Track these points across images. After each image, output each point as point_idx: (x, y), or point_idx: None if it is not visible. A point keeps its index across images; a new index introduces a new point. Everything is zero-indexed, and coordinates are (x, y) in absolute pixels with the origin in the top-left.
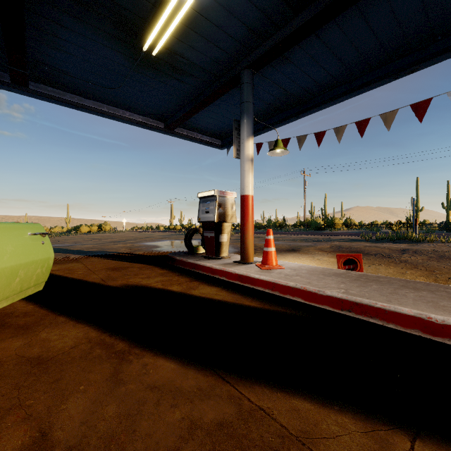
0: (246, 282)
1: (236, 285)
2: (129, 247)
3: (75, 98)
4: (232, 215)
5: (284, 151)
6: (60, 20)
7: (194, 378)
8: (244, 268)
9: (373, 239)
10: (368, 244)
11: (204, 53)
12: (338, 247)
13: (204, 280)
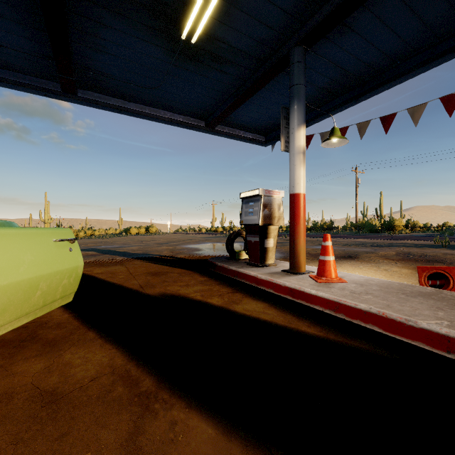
0: (300, 297)
1: (286, 301)
2: (171, 250)
3: (118, 102)
4: (279, 217)
5: (342, 140)
6: (100, 17)
7: None
8: (295, 280)
9: (451, 244)
10: (448, 252)
11: (248, 34)
12: (407, 254)
13: (247, 291)
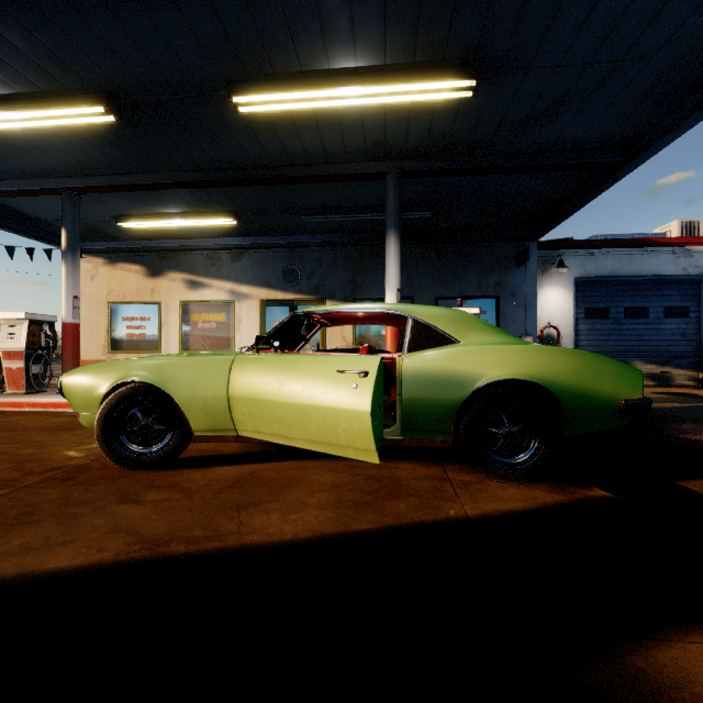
0: None
1: None
2: None
3: None
4: None
5: None
6: None
7: (4, 569)
8: None
9: None
10: None
11: None
12: None
13: None
